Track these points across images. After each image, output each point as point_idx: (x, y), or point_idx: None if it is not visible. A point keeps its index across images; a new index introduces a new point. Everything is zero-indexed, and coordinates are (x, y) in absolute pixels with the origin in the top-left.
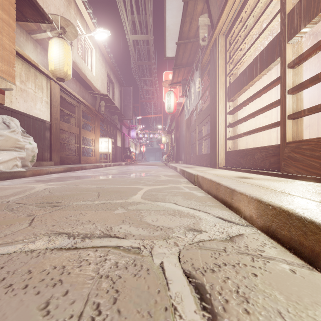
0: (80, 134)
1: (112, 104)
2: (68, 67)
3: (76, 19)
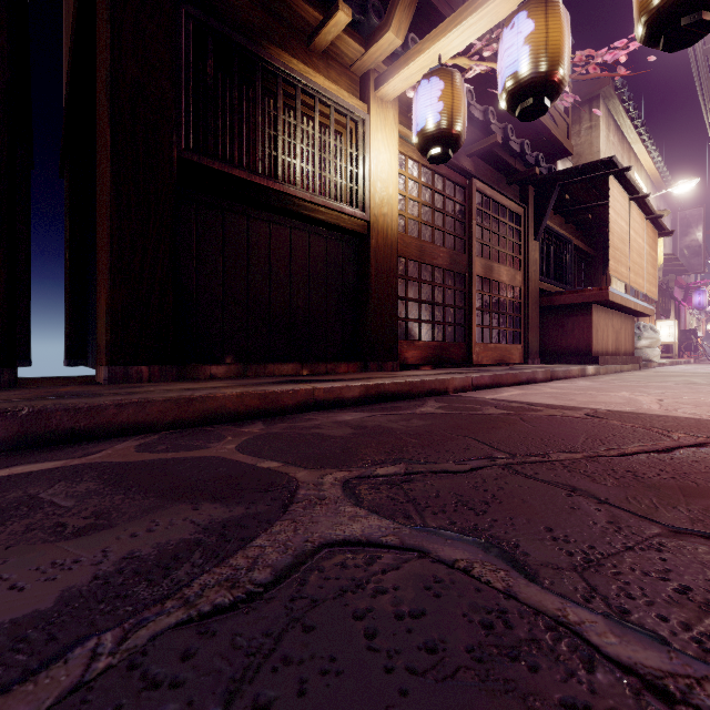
0: (637, 320)
1: (672, 262)
2: (660, 257)
3: (633, 172)
